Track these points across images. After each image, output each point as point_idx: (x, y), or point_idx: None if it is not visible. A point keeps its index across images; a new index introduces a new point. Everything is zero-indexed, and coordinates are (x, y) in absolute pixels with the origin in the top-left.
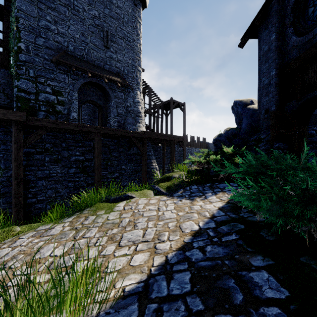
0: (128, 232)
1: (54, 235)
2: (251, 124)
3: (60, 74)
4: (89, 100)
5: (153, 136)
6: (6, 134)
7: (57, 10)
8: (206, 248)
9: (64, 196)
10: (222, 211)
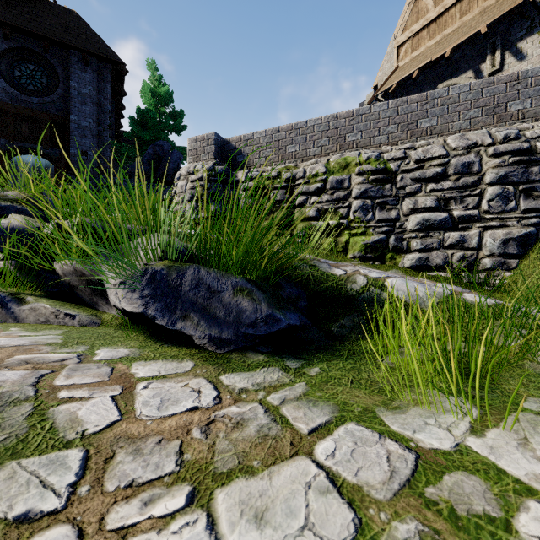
0: None
1: None
2: None
3: None
4: None
5: None
6: None
7: None
8: None
9: None
10: None
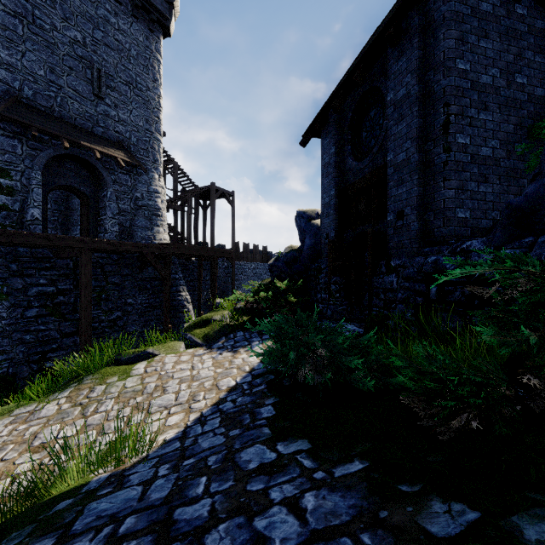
0: (156, 398)
1: (49, 416)
2: (314, 247)
3: (4, 137)
4: (64, 185)
5: (183, 251)
6: None
7: None
8: (237, 400)
9: (17, 360)
10: (262, 363)
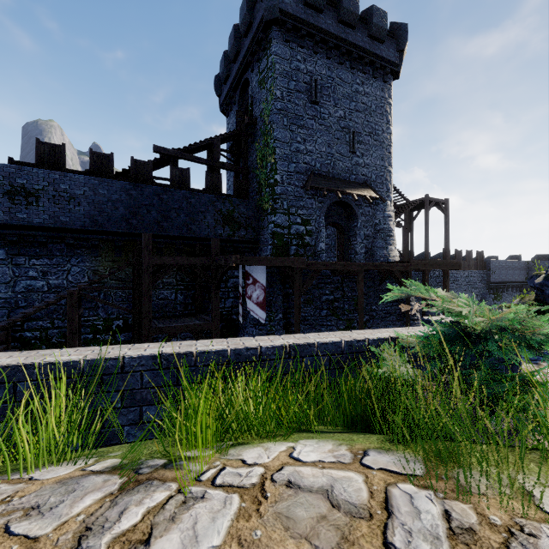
0: None
1: None
2: None
3: (308, 199)
4: (331, 222)
5: (420, 267)
6: (271, 276)
7: (306, 126)
8: None
9: None
10: None
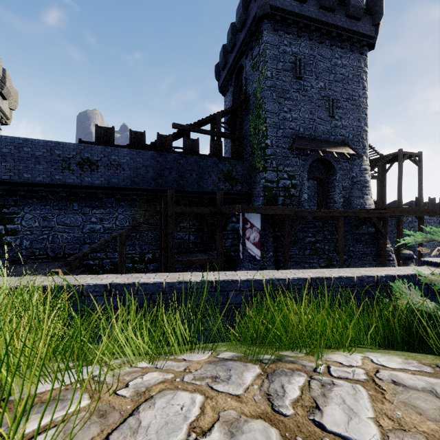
0: None
1: None
2: None
3: (293, 158)
4: (312, 176)
5: (396, 214)
6: (263, 221)
7: (291, 98)
8: None
9: None
10: None
